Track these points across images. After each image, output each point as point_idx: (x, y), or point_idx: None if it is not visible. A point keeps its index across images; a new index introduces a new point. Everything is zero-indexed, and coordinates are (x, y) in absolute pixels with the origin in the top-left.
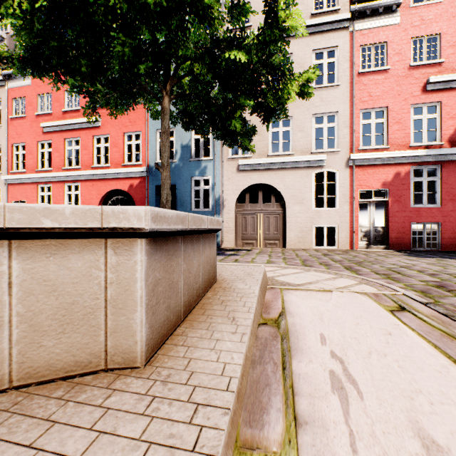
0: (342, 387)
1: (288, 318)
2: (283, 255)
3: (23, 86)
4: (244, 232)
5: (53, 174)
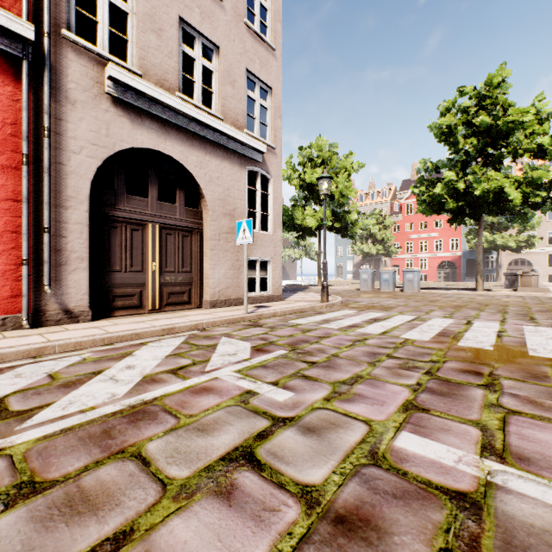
0: None
1: None
2: None
3: (398, 220)
4: None
5: (415, 255)
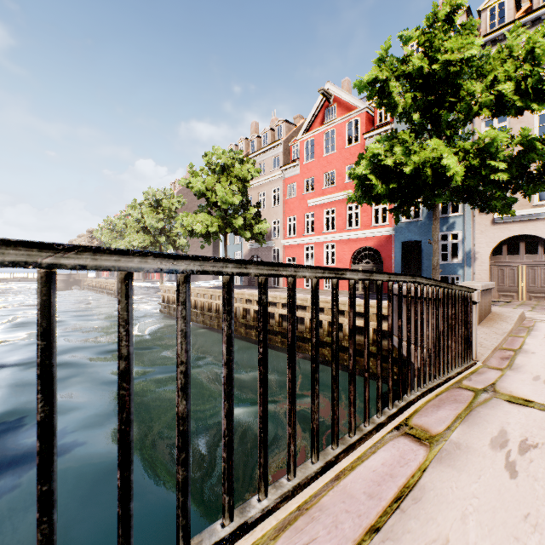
0: None
1: (534, 327)
2: None
3: (294, 175)
4: (500, 284)
5: (316, 238)
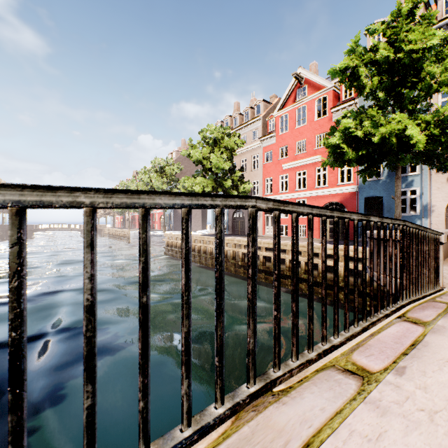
0: None
1: None
2: None
3: (270, 144)
4: None
5: (289, 195)
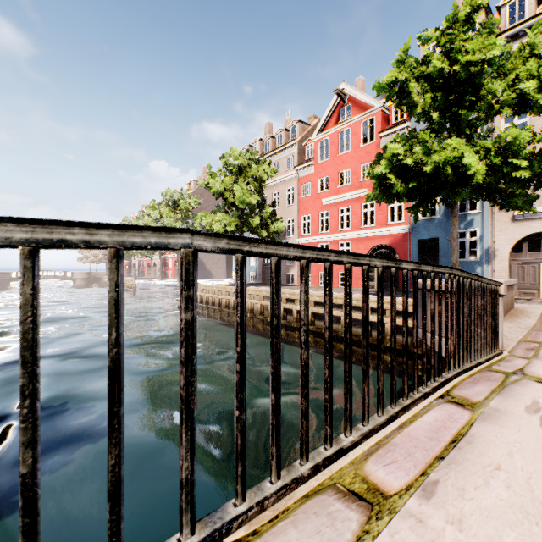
0: None
1: None
2: None
3: (308, 175)
4: (521, 282)
5: (331, 236)
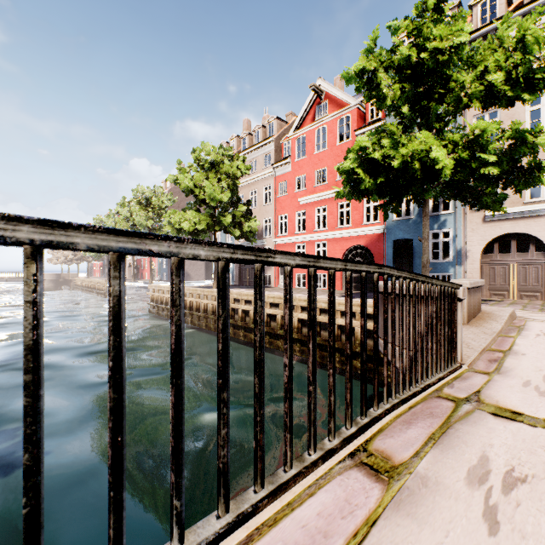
0: (539, 335)
1: (525, 326)
2: (541, 307)
3: (285, 173)
4: (492, 283)
5: (307, 236)
